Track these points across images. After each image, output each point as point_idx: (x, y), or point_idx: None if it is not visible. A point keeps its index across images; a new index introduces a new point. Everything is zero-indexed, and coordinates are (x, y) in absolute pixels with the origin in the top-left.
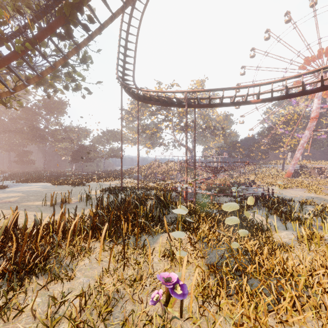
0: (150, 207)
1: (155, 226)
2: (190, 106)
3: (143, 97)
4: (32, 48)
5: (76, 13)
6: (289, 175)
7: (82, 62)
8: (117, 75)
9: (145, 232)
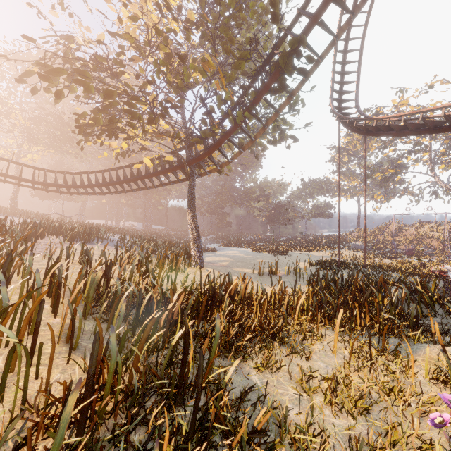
0: (397, 299)
1: (410, 330)
2: None
3: (376, 128)
4: (250, 116)
5: (293, 61)
6: None
7: (293, 110)
8: (332, 106)
9: (391, 334)
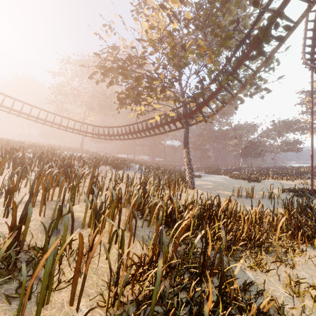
0: None
1: None
2: None
3: None
4: (233, 79)
5: (270, 31)
6: None
7: (269, 69)
8: (304, 59)
9: None
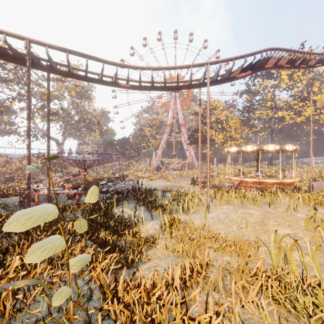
0: None
1: None
2: (38, 67)
3: None
4: None
5: None
6: (154, 169)
7: None
8: None
9: None
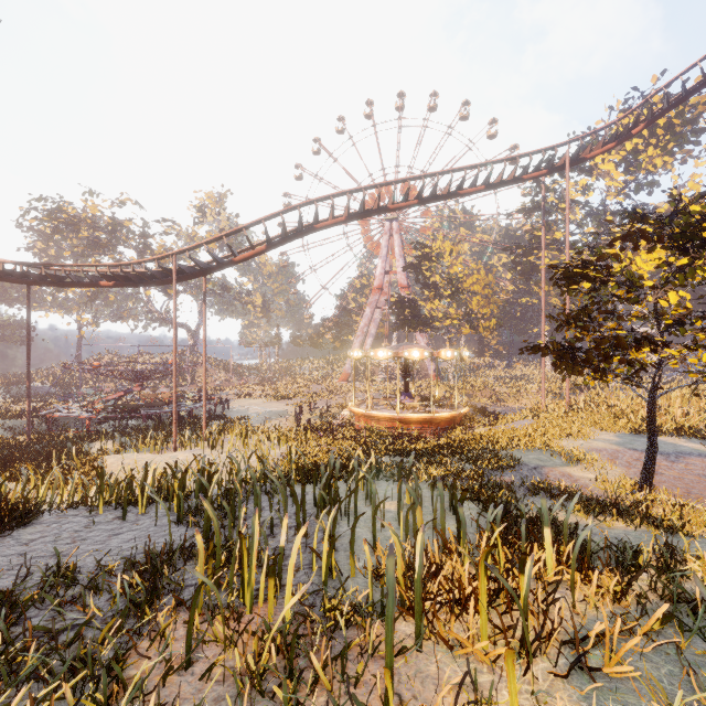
0: None
1: None
2: (7, 280)
3: None
4: None
5: None
6: (345, 377)
7: None
8: None
9: None
